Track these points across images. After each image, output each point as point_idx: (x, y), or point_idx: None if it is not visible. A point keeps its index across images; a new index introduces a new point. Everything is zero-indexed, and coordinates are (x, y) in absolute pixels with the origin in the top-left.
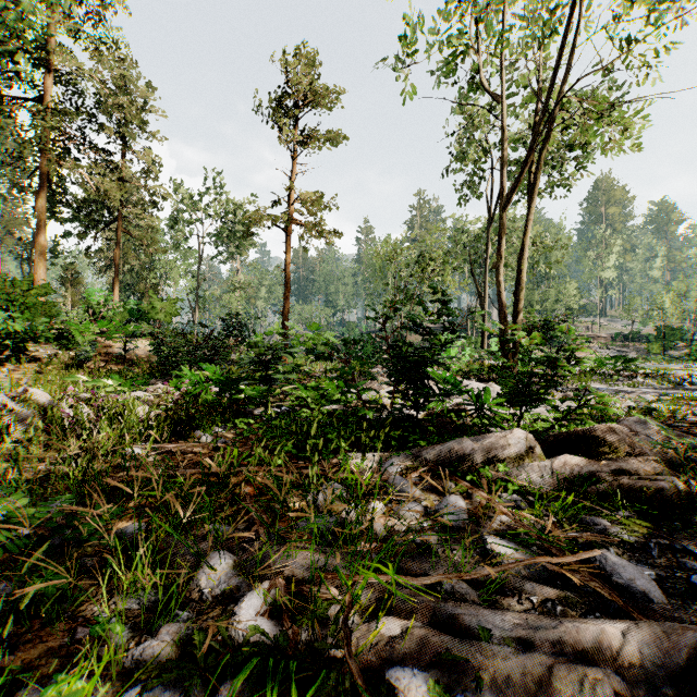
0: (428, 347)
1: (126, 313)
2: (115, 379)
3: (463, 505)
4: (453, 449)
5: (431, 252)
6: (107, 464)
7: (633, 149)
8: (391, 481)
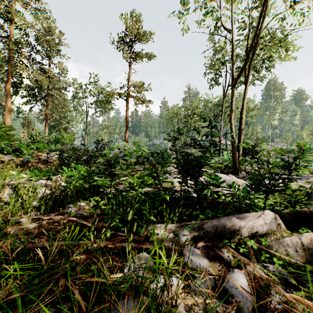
0: (204, 156)
1: (50, 139)
2: (35, 172)
3: (246, 283)
4: (226, 225)
5: (195, 110)
6: (0, 232)
7: (295, 59)
8: (186, 253)
